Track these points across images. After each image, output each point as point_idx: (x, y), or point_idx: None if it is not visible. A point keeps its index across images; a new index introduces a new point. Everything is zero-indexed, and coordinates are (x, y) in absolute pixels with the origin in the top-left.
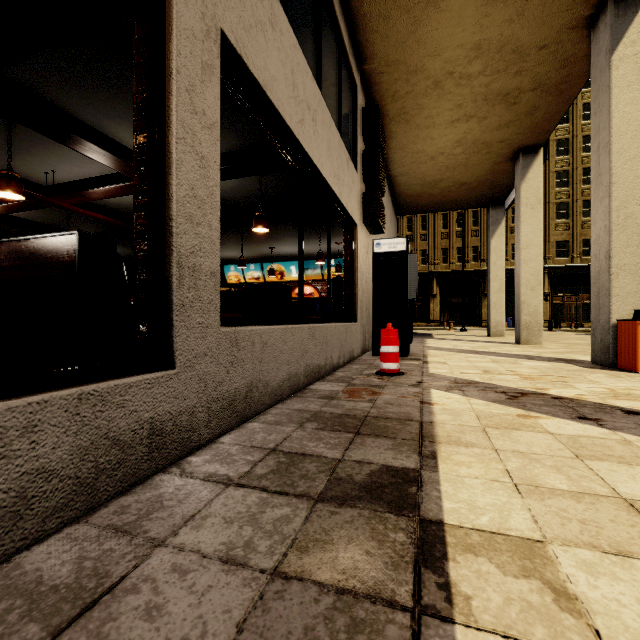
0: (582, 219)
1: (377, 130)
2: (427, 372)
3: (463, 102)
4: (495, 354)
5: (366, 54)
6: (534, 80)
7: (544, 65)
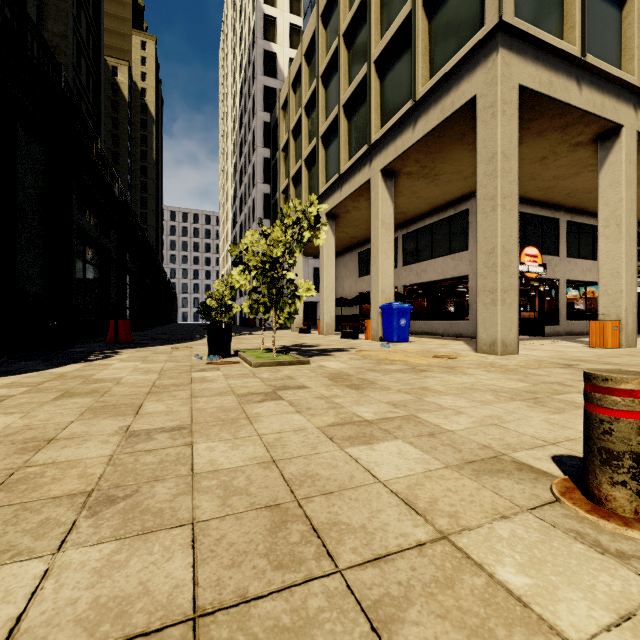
0: None
1: None
2: (639, 336)
3: None
4: None
5: None
6: None
7: None
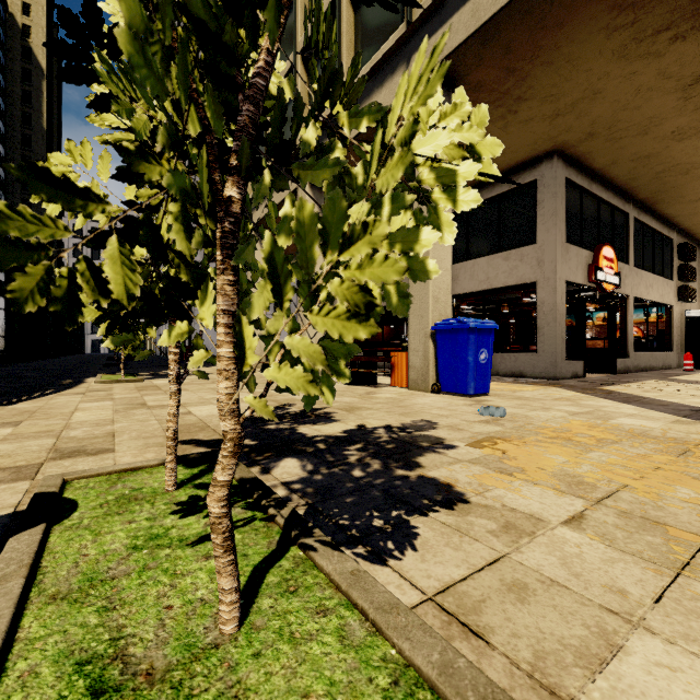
0: None
1: (687, 256)
2: None
3: None
4: None
5: (679, 225)
6: None
7: None
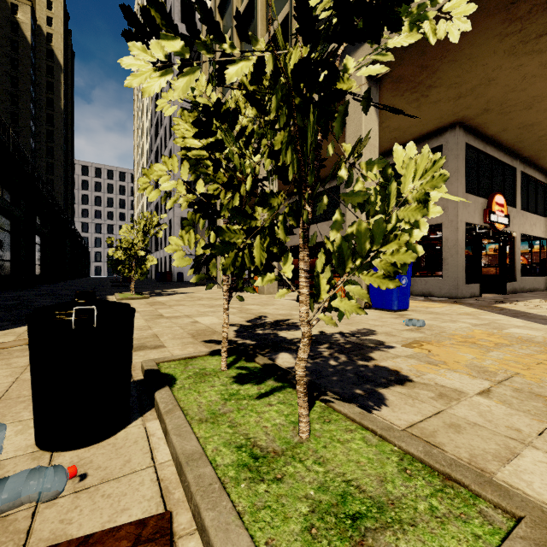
0: None
1: None
2: None
3: None
4: None
5: None
6: None
7: None
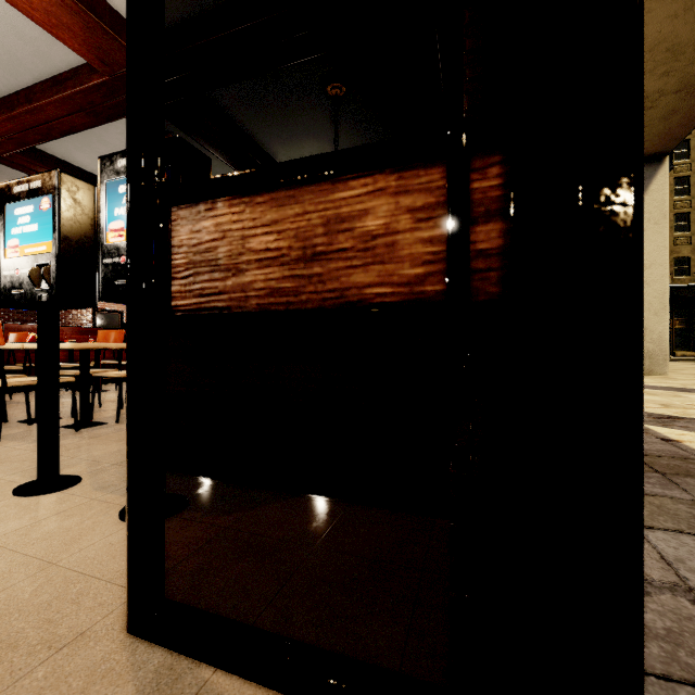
0: (674, 234)
1: None
2: None
3: None
4: None
5: None
6: (681, 81)
7: None
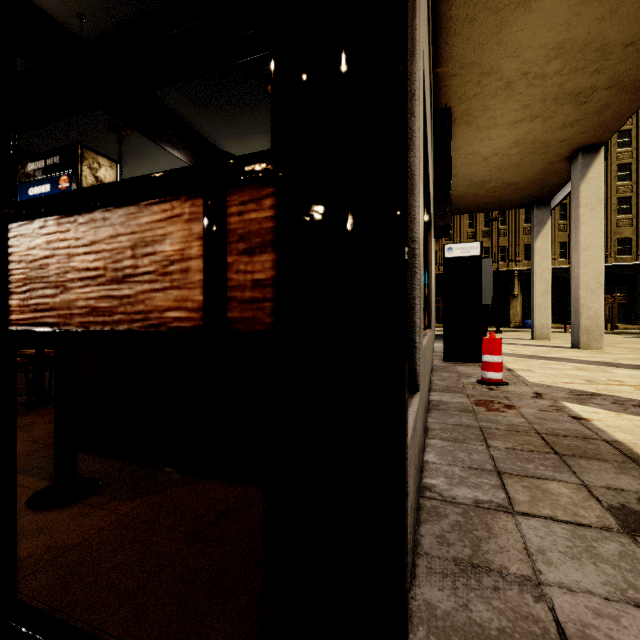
0: (617, 217)
1: (449, 133)
2: (528, 381)
3: (531, 102)
4: (569, 360)
5: (442, 57)
6: (612, 78)
7: (626, 63)
